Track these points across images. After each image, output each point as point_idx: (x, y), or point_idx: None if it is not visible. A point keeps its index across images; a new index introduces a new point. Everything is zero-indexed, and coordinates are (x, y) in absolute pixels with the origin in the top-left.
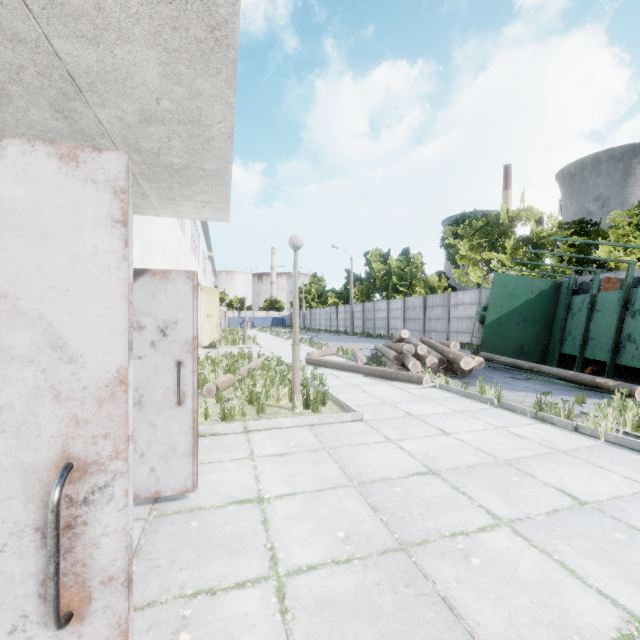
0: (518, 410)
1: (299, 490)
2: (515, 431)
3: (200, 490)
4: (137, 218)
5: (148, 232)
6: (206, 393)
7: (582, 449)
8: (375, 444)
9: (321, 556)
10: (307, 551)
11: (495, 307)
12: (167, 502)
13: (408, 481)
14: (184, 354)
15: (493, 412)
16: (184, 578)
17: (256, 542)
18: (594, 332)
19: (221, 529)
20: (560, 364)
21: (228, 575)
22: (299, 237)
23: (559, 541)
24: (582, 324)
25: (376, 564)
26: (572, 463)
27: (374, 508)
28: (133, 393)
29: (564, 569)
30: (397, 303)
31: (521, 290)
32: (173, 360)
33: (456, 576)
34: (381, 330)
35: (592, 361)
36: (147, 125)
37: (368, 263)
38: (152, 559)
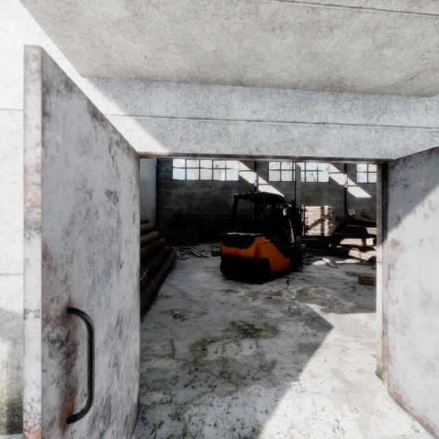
0: None
1: None
2: None
3: None
4: None
5: None
6: None
7: None
8: None
9: None
10: None
11: None
12: None
13: None
14: None
15: None
16: None
17: None
18: None
19: None
20: None
21: None
22: None
23: None
24: None
25: None
26: None
27: None
28: None
29: None
30: None
31: None
32: None
33: None
34: None
35: None
36: None
37: None
38: None
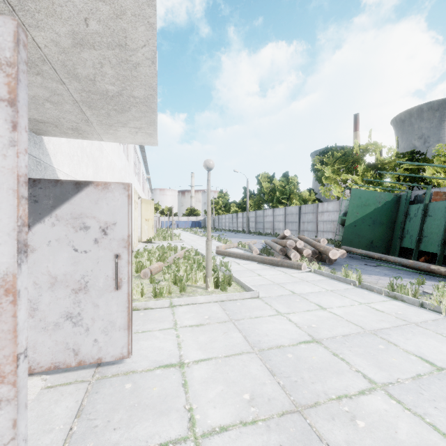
0: (375, 290)
1: (212, 356)
2: (375, 306)
3: (134, 355)
4: (90, 146)
5: (100, 157)
6: (143, 276)
7: (429, 321)
8: (269, 317)
9: (231, 417)
10: (219, 412)
11: (352, 213)
12: (108, 366)
13: (297, 348)
14: (121, 249)
15: (356, 291)
16: (116, 438)
17: (177, 403)
18: (427, 231)
19: (149, 391)
20: (400, 254)
21: (153, 436)
22: (211, 161)
23: (427, 404)
24: (417, 225)
25: (277, 426)
26: (424, 333)
27: (272, 372)
28: (80, 280)
29: (437, 432)
30: (280, 211)
31: (371, 201)
32: (112, 254)
33: (346, 438)
34: (268, 230)
35: (425, 253)
36: (80, 50)
37: (259, 183)
38: (91, 419)
